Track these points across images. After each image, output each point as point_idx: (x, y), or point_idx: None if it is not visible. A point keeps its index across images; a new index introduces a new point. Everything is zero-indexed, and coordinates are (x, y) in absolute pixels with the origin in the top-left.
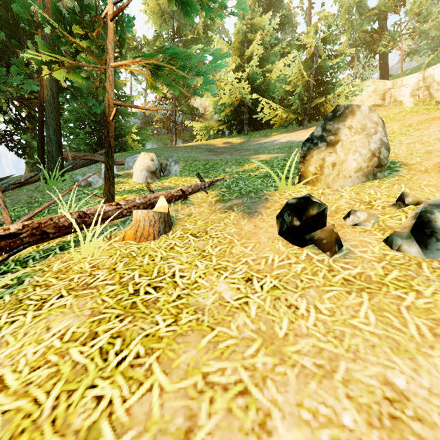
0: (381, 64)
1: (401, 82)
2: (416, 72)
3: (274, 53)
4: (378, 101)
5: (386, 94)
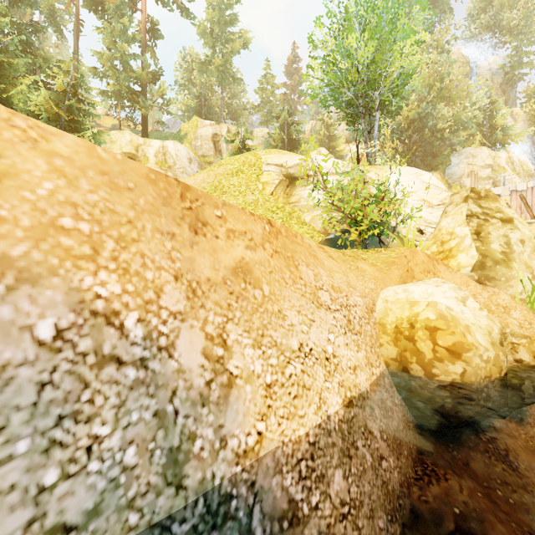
0: (142, 120)
1: (150, 142)
2: (170, 138)
3: (21, 65)
4: (133, 151)
5: (139, 148)
